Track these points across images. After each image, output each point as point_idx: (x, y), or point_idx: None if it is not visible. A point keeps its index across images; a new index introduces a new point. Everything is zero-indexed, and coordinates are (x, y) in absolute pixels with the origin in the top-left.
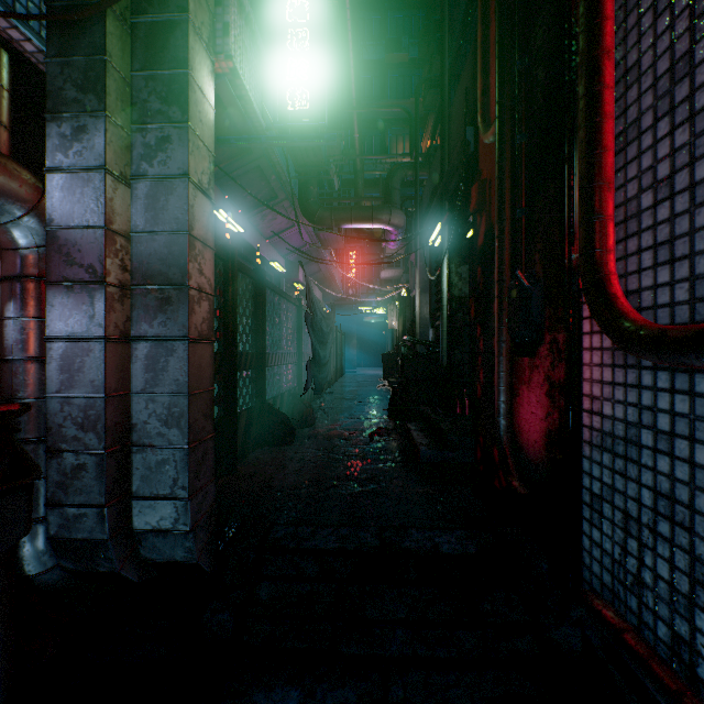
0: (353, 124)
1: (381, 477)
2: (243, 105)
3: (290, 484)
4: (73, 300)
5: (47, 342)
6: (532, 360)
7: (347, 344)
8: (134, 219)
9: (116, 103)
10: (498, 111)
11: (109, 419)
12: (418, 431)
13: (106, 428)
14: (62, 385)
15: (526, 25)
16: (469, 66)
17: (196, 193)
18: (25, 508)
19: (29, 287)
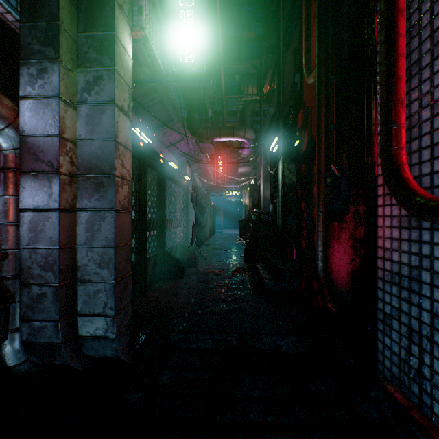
0: (221, 76)
1: (240, 300)
2: (151, 60)
3: (182, 304)
4: (37, 184)
5: (21, 212)
6: (341, 224)
7: (216, 214)
8: (79, 130)
9: (66, 54)
10: (317, 62)
11: (62, 263)
12: (263, 270)
13: (59, 269)
14: (30, 240)
15: (336, 4)
16: (296, 35)
17: (119, 113)
18: (4, 323)
19: (9, 176)
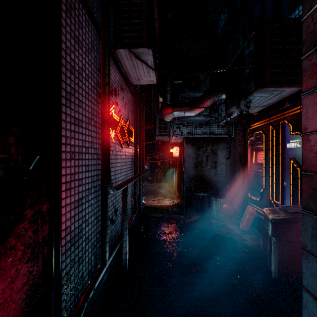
0: None
1: None
2: None
3: None
4: None
5: None
6: (5, 244)
7: None
8: None
9: None
10: None
11: None
12: None
13: None
14: None
15: None
16: None
17: (311, 97)
18: None
19: None
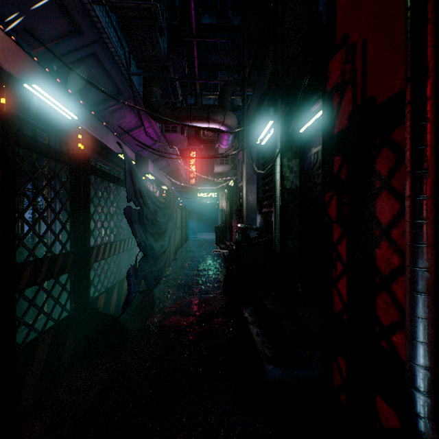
0: (194, 54)
1: None
2: None
3: None
4: None
5: None
6: None
7: (190, 218)
8: None
9: None
10: None
11: None
12: (256, 326)
13: None
14: None
15: None
16: None
17: None
18: None
19: None
